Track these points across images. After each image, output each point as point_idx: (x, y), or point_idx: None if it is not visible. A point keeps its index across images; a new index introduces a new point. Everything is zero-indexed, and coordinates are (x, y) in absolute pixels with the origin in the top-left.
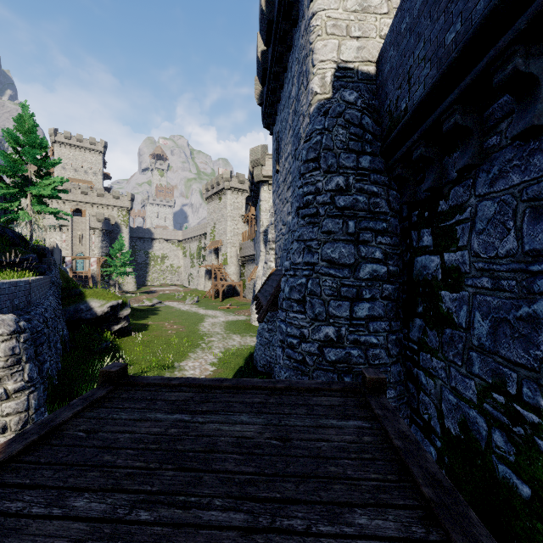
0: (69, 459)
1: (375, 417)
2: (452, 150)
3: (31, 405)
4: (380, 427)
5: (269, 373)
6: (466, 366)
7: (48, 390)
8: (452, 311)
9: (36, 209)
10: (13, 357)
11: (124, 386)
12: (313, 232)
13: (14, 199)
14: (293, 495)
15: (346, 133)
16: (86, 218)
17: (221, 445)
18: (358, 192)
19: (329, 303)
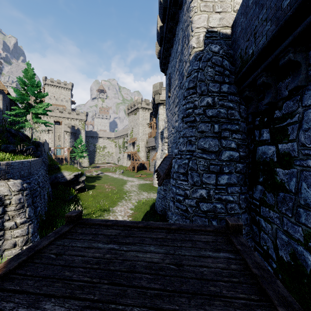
0: (44, 273)
1: (237, 251)
2: (284, 78)
3: (30, 232)
4: (241, 258)
5: (164, 215)
6: (295, 217)
7: (39, 223)
8: (284, 181)
9: (35, 121)
10: (19, 204)
11: (79, 224)
12: (192, 132)
13: (23, 116)
14: (187, 308)
15: (213, 71)
16: (62, 126)
17: (138, 267)
18: (220, 106)
19: (202, 175)
